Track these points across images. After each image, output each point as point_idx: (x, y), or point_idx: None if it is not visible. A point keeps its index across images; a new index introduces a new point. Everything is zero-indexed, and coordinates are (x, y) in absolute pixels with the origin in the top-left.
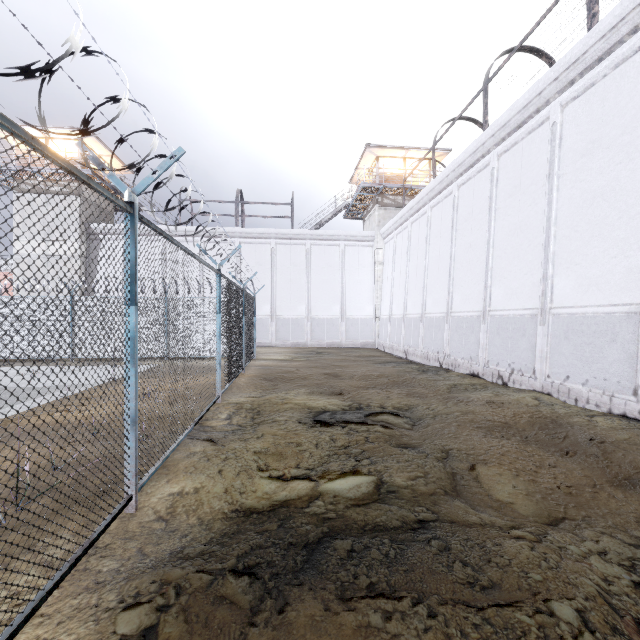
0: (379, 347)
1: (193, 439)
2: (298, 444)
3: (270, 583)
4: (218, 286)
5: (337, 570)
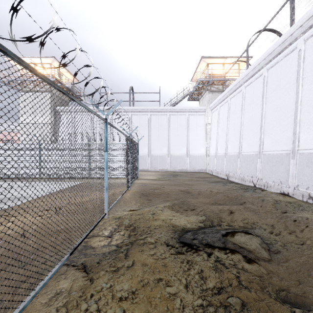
0: (209, 172)
1: (69, 267)
2: (167, 283)
3: None
4: (105, 131)
5: None
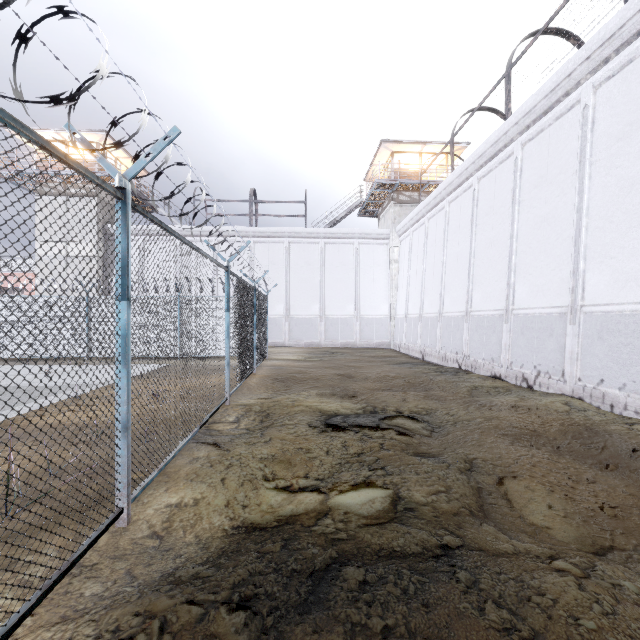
0: (394, 347)
1: (198, 443)
2: (308, 451)
3: (268, 621)
4: (226, 283)
5: (347, 607)
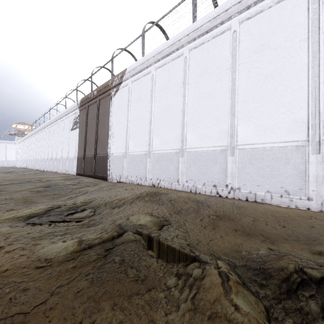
0: (17, 166)
1: None
2: None
3: None
4: None
5: None
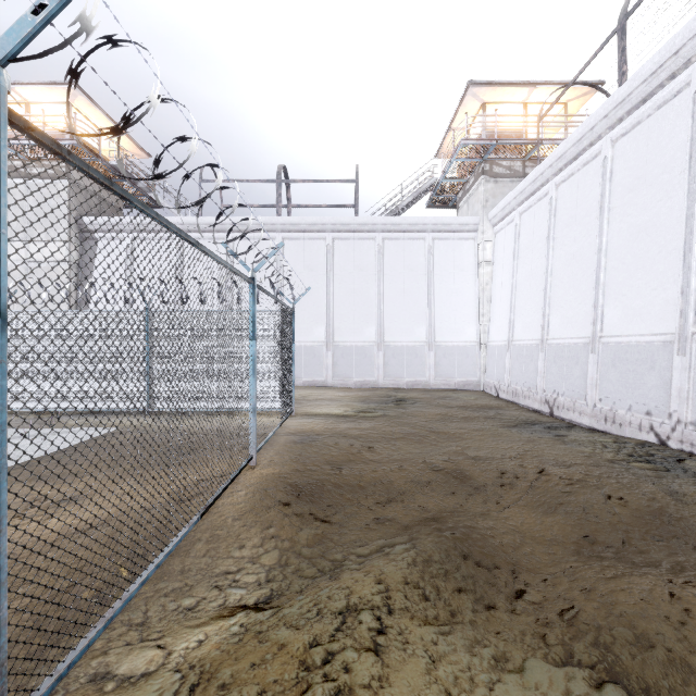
0: (487, 389)
1: None
2: None
3: None
4: None
5: None
